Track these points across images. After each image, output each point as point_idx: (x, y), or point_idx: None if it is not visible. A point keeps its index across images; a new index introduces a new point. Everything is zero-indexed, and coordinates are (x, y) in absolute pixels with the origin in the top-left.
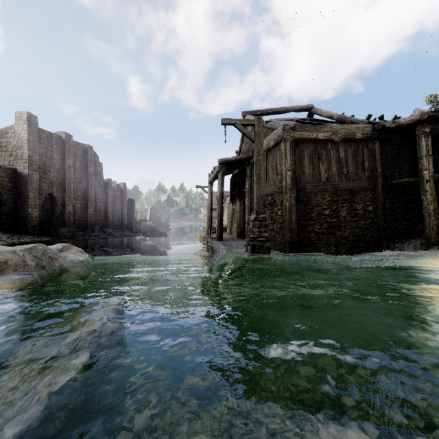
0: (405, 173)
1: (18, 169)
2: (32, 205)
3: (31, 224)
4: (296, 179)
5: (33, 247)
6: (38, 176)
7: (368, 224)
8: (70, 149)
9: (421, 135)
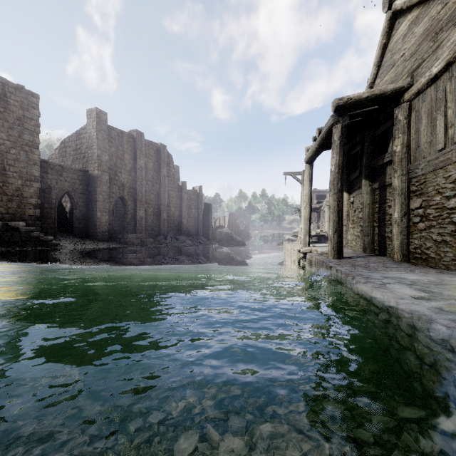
0: None
1: (89, 171)
2: (101, 209)
3: (101, 229)
4: None
5: None
6: (107, 177)
7: None
8: (142, 149)
9: None
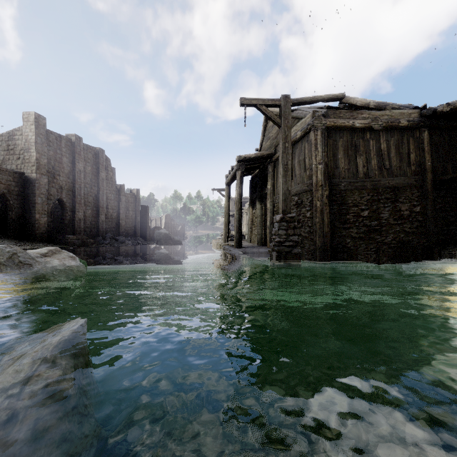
0: None
1: (26, 173)
2: (40, 211)
3: (39, 231)
4: (329, 174)
5: None
6: (46, 180)
7: (414, 228)
8: (81, 153)
9: None
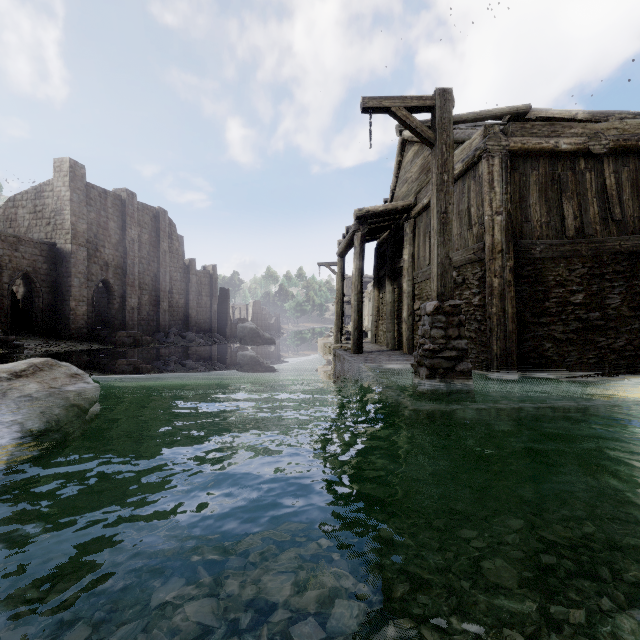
0: None
1: (58, 244)
2: (77, 297)
3: (76, 325)
4: (513, 232)
5: None
6: (85, 254)
7: None
8: (134, 215)
9: None
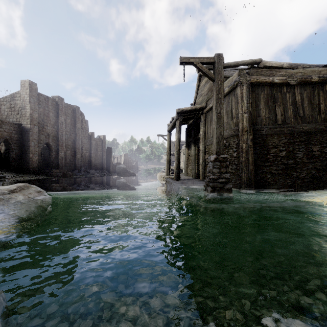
0: None
1: (23, 124)
2: (33, 151)
3: (32, 166)
4: (252, 121)
5: None
6: (37, 129)
7: (324, 166)
8: (63, 109)
9: None
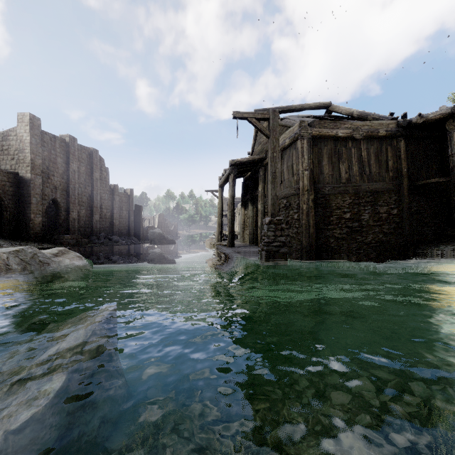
0: (433, 173)
1: (20, 173)
2: (35, 211)
3: (34, 231)
4: (314, 180)
5: (20, 250)
6: (40, 181)
7: (392, 229)
8: (75, 153)
9: (453, 130)
